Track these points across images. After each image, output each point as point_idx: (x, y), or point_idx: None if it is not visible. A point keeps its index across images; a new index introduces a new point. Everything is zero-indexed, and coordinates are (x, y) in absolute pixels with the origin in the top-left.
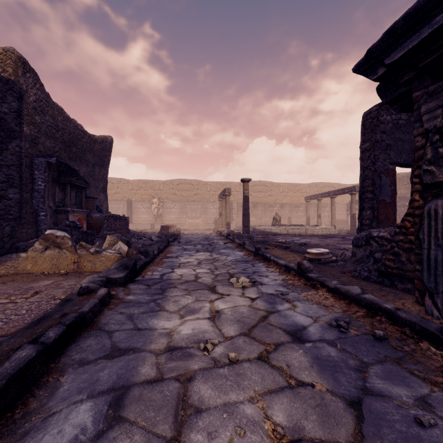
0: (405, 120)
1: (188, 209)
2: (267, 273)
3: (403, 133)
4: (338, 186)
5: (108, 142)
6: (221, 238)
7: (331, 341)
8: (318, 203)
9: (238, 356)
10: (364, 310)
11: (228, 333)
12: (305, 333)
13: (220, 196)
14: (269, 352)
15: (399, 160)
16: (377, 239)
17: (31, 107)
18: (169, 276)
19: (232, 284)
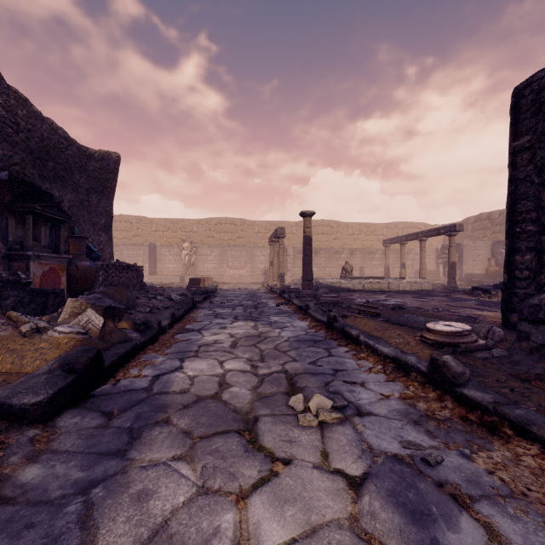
0: None
1: (229, 256)
2: (361, 373)
3: None
4: (424, 227)
5: (112, 161)
6: (273, 296)
7: None
8: (402, 249)
9: None
10: None
11: None
12: None
13: (271, 238)
14: None
15: None
16: None
17: None
18: (168, 382)
19: (296, 414)
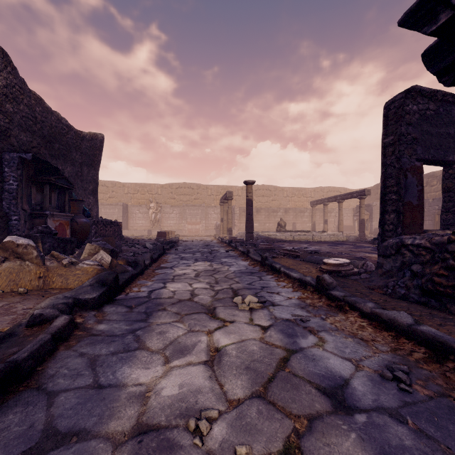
0: (434, 110)
1: (188, 214)
2: (278, 288)
3: (431, 125)
4: (344, 191)
5: (98, 140)
6: (223, 245)
7: (395, 411)
8: (325, 208)
9: (252, 453)
10: (423, 349)
11: (232, 392)
12: (350, 393)
13: (221, 200)
14: (300, 435)
15: (427, 157)
16: (411, 248)
17: (0, 93)
18: (159, 293)
19: (237, 305)
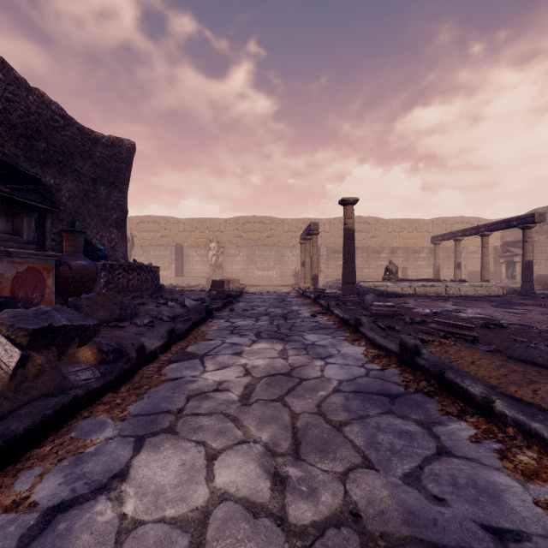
0: None
1: (257, 256)
2: None
3: None
4: (478, 222)
5: (124, 148)
6: (305, 302)
7: None
8: (457, 246)
9: None
10: None
11: None
12: None
13: (302, 236)
14: None
15: None
16: None
17: None
18: None
19: None
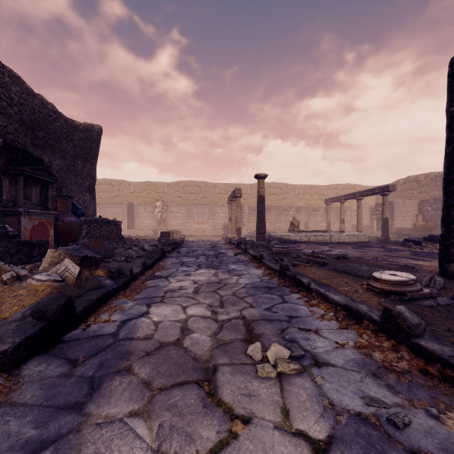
0: None
1: (194, 213)
2: (314, 320)
3: None
4: (360, 188)
5: (95, 132)
6: (231, 247)
7: None
8: (341, 206)
9: None
10: None
11: None
12: None
13: (229, 198)
14: None
15: None
16: None
17: None
18: (133, 328)
19: (254, 363)
